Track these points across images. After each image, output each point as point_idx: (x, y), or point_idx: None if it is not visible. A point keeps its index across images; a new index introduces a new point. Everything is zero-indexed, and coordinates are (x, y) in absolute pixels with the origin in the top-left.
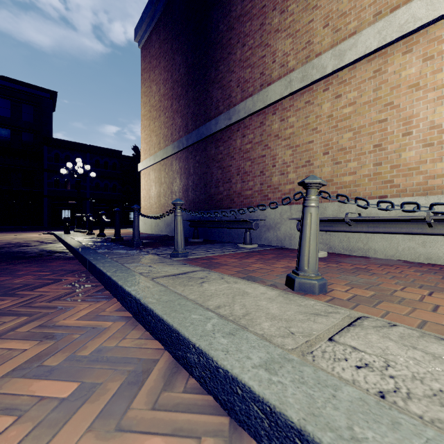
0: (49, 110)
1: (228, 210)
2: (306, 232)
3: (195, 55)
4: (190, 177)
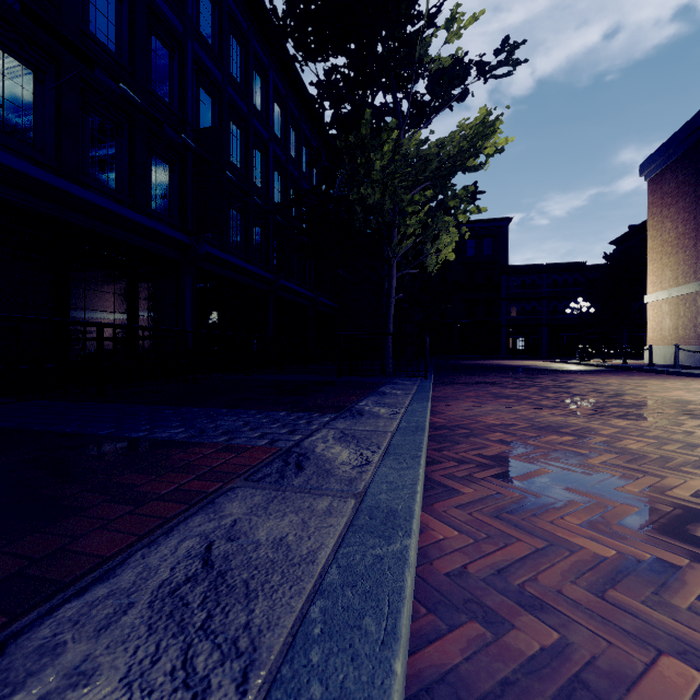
0: (506, 238)
1: None
2: None
3: None
4: None
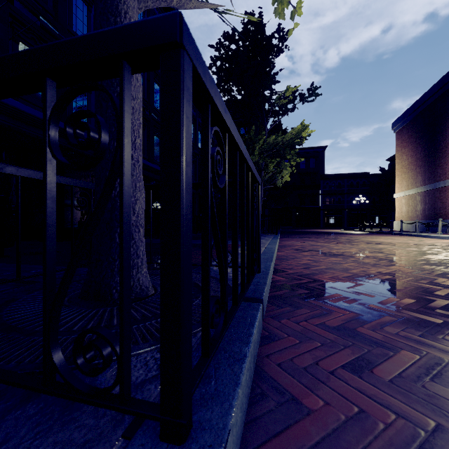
0: (323, 158)
1: (444, 220)
2: (438, 226)
3: (429, 151)
4: (426, 205)
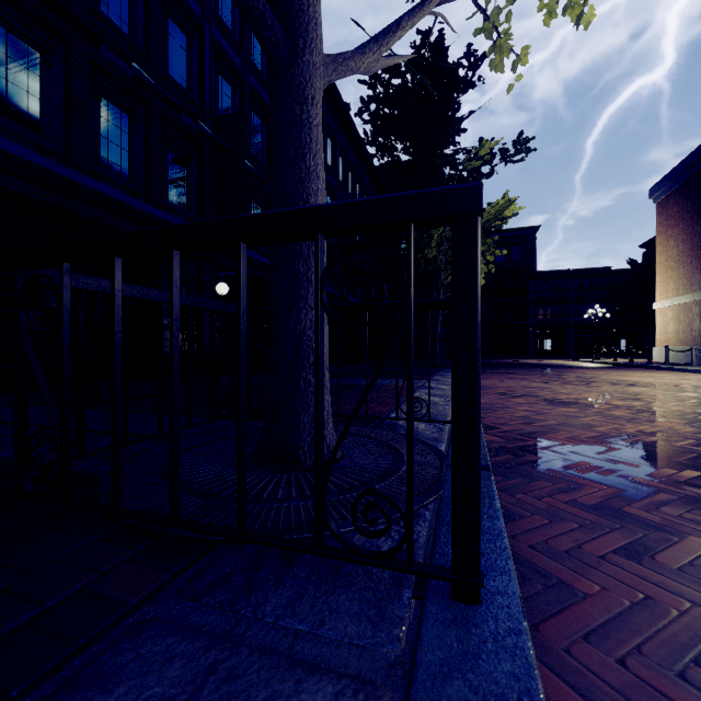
0: (533, 245)
1: None
2: None
3: None
4: None
